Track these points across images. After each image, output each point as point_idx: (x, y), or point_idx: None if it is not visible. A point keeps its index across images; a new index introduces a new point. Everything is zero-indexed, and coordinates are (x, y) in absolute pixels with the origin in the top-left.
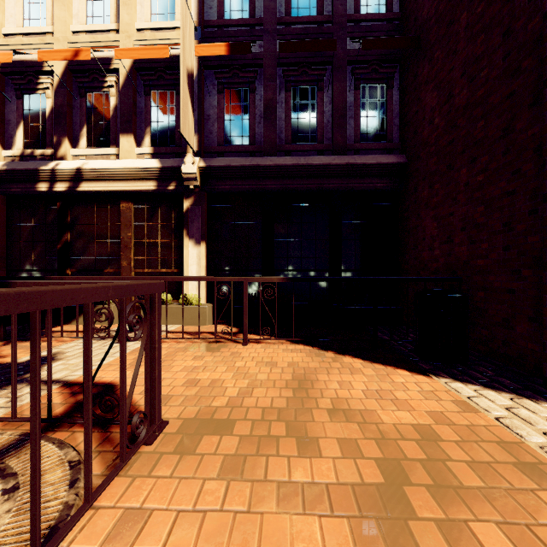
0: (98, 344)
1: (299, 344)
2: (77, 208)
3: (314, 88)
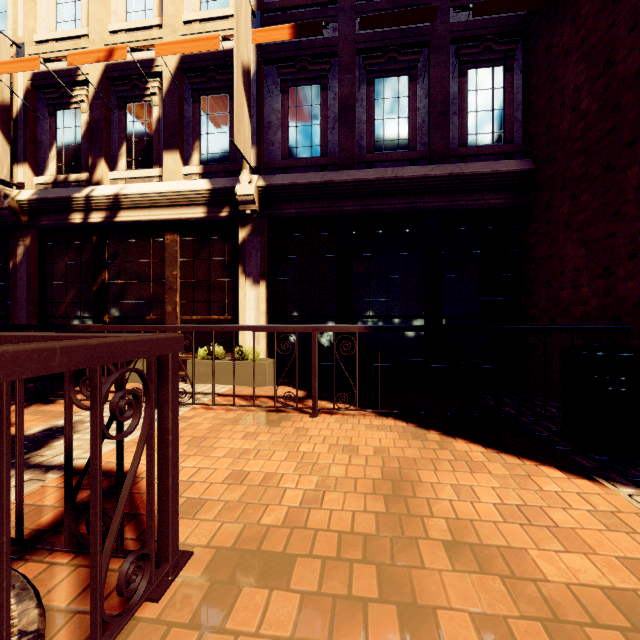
0: None
1: (387, 418)
2: (115, 243)
3: (404, 79)
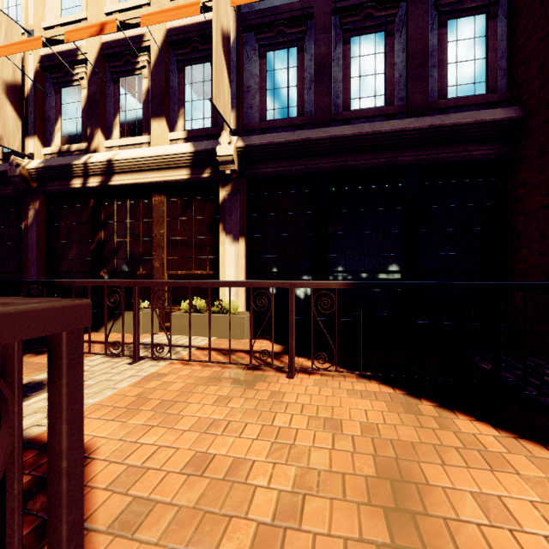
0: (108, 365)
1: (370, 380)
2: (110, 205)
3: (381, 35)
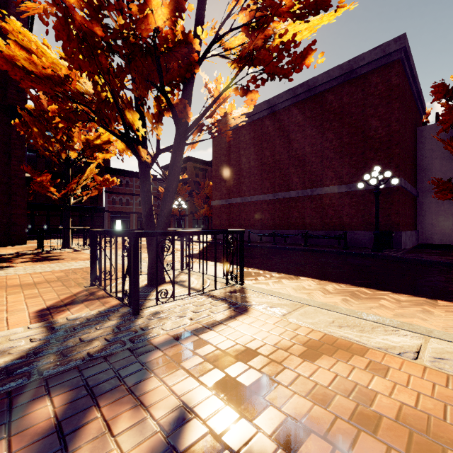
0: None
1: None
2: None
3: None
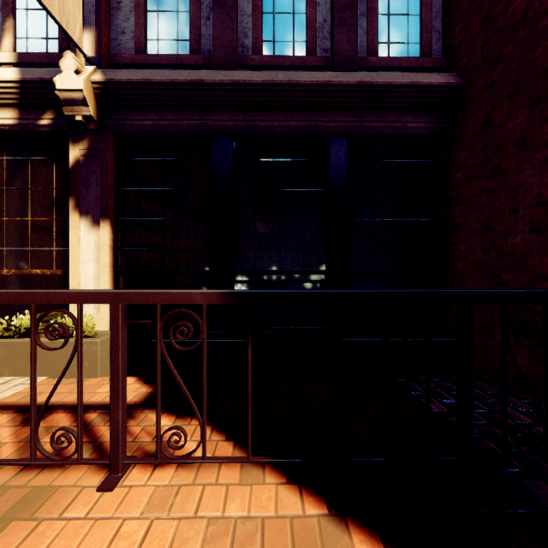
0: None
1: (265, 471)
2: None
3: None
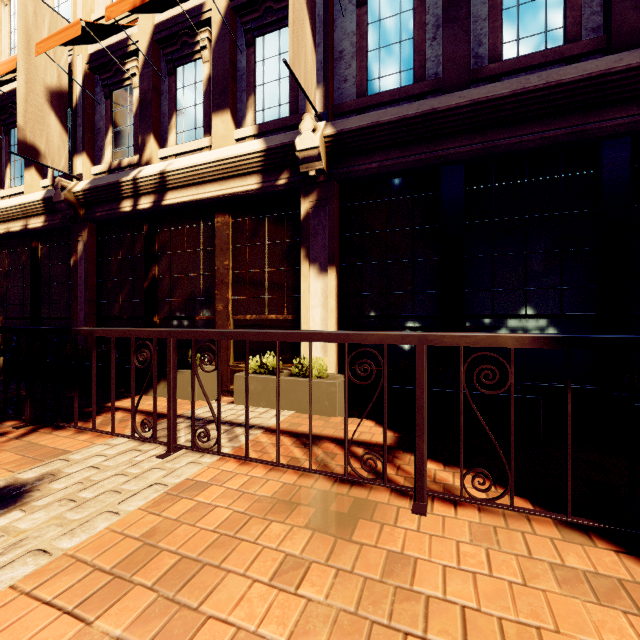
0: (131, 457)
1: (587, 536)
2: (165, 232)
3: None
